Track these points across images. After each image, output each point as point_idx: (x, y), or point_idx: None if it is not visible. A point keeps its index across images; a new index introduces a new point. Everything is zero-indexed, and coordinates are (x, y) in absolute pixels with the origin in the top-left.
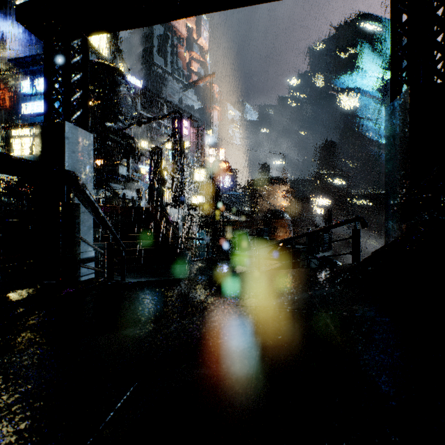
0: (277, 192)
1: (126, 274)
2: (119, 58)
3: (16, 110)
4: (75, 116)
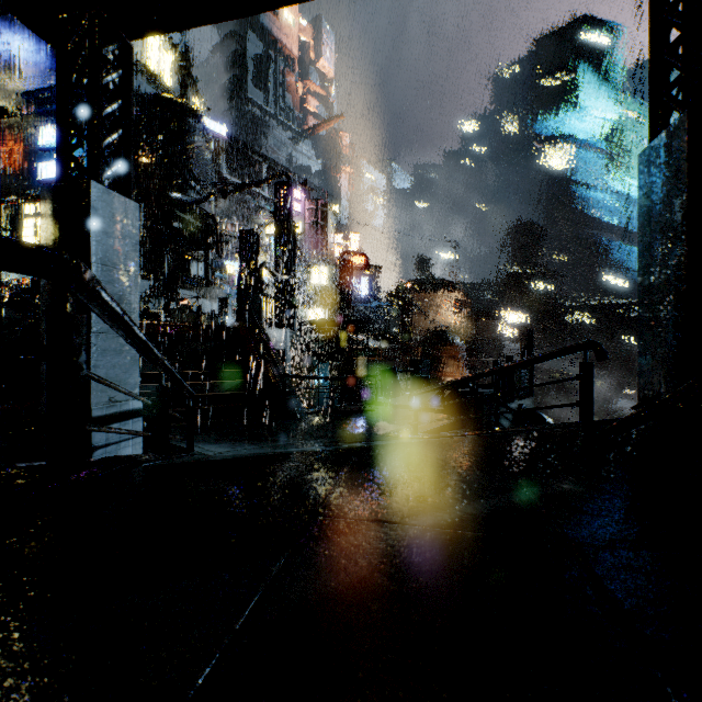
0: (444, 302)
1: (198, 435)
2: (192, 90)
3: (29, 174)
4: (109, 173)
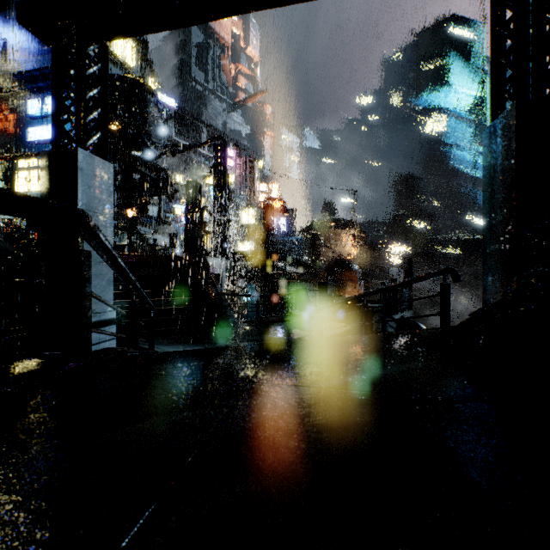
0: (344, 237)
1: (155, 339)
2: (148, 71)
3: (21, 137)
4: (91, 141)
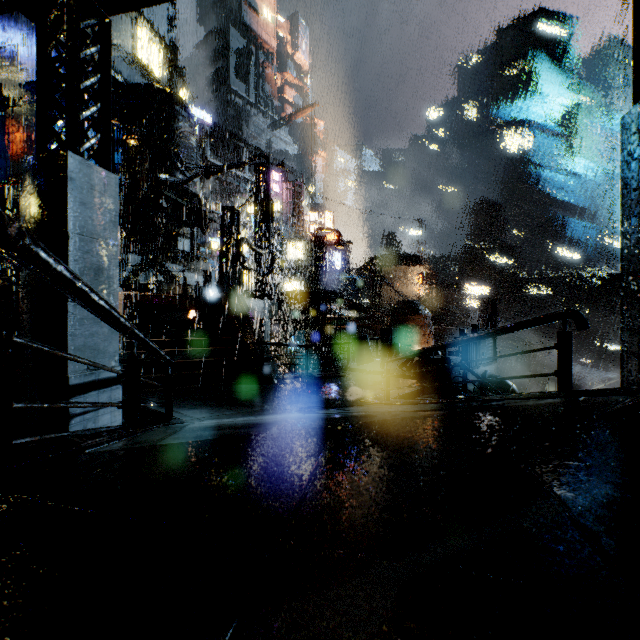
0: (410, 275)
1: (179, 400)
2: (179, 80)
3: None
4: (87, 145)
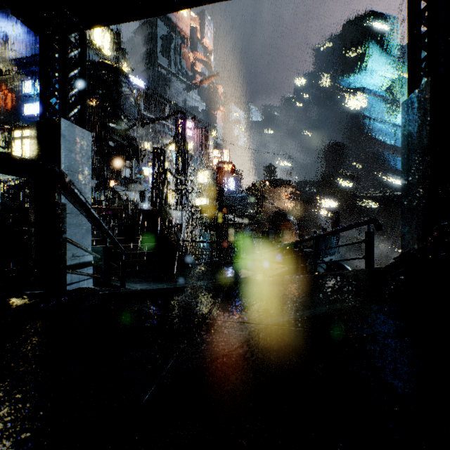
0: (283, 194)
1: (127, 278)
2: (122, 58)
3: (18, 111)
4: (72, 113)
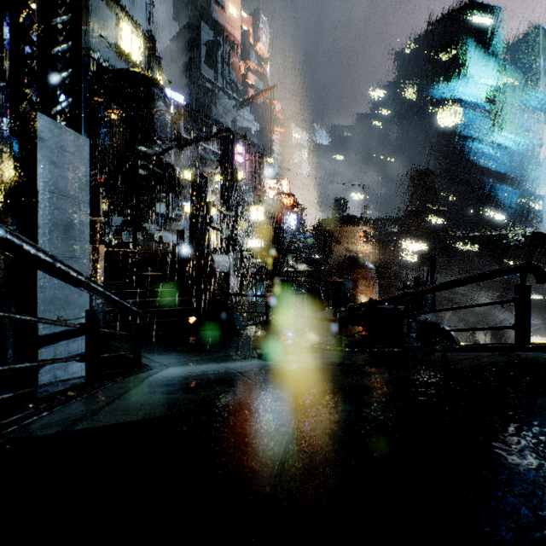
0: (356, 234)
1: (150, 346)
2: (156, 66)
3: None
4: (58, 108)
